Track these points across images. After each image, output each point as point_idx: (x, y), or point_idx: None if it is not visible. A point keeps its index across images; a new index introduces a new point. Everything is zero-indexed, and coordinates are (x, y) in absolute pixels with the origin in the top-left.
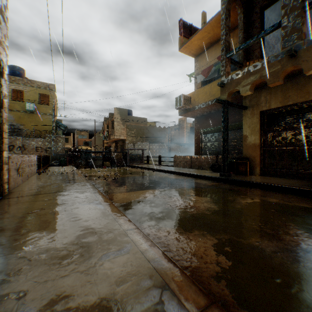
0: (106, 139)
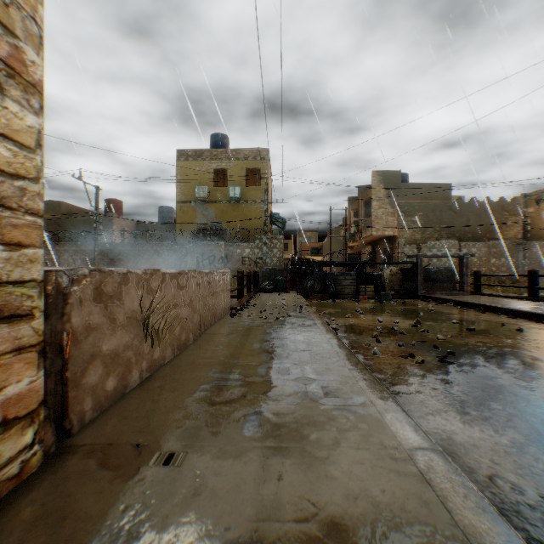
0: (352, 239)
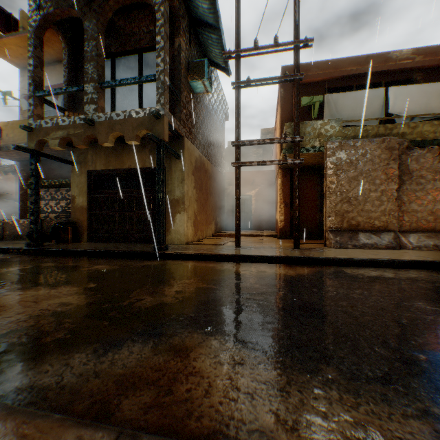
0: None
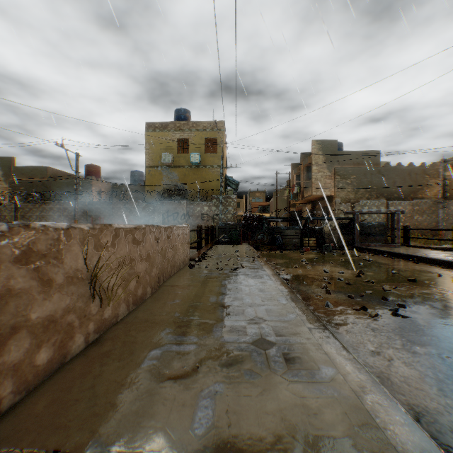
0: (295, 198)
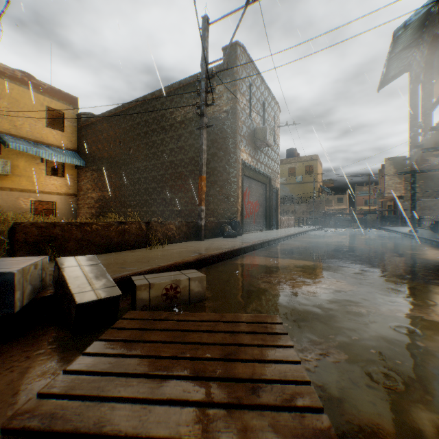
0: (379, 197)
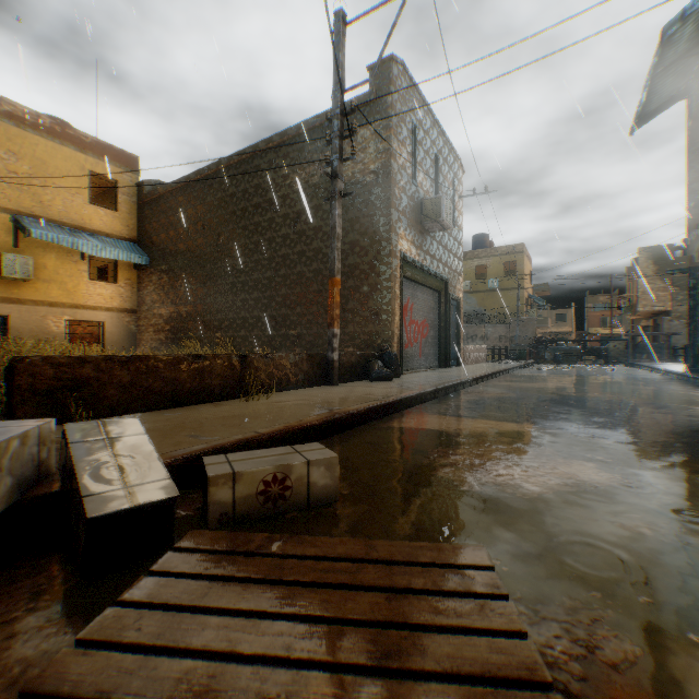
0: (628, 312)
